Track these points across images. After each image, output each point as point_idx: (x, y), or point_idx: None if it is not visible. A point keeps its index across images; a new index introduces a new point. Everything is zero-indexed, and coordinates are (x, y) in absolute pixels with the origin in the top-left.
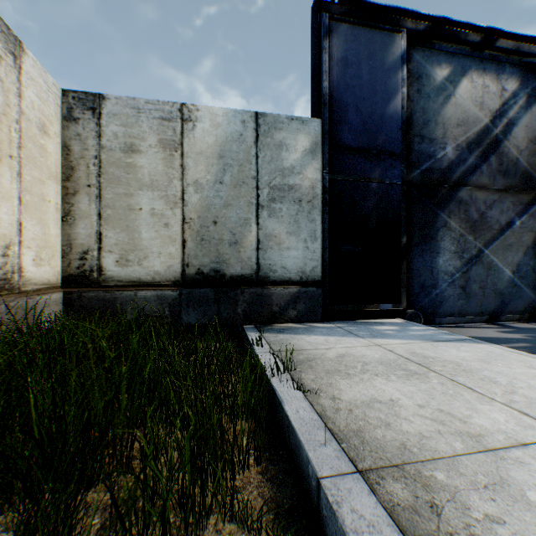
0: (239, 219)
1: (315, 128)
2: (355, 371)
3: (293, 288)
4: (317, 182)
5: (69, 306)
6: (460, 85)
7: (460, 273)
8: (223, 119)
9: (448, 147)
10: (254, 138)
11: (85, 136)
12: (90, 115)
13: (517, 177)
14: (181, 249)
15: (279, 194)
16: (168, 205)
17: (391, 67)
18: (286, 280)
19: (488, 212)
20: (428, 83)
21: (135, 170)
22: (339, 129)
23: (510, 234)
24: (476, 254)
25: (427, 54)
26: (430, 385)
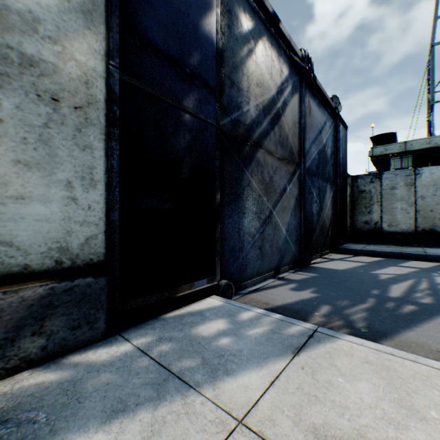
0: None
1: None
2: None
3: (35, 288)
4: (97, 76)
5: None
6: (259, 46)
7: (259, 234)
8: None
9: (251, 104)
10: None
11: None
12: None
13: (288, 151)
14: None
15: None
16: None
17: None
18: (15, 273)
19: (274, 176)
20: (237, 24)
21: None
22: (138, 5)
23: (285, 198)
24: (269, 215)
25: None
26: None
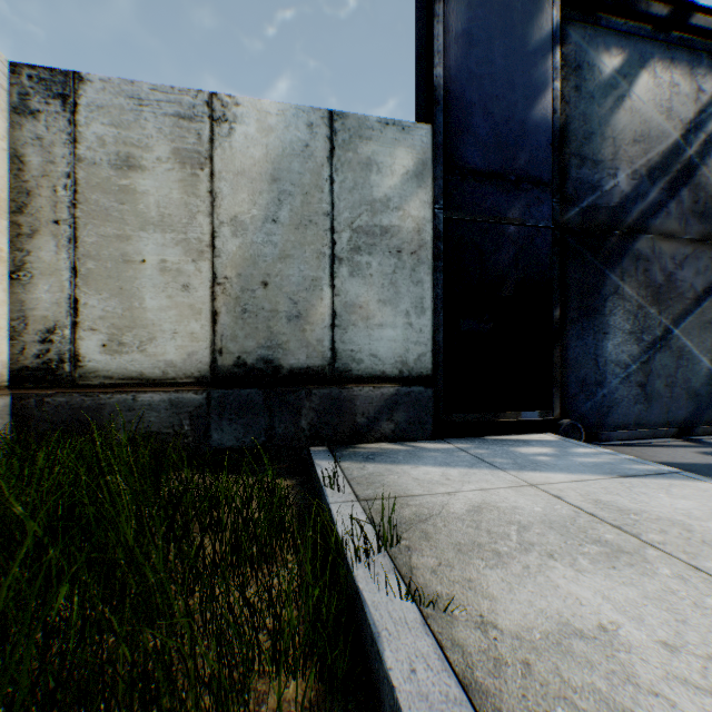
0: (303, 279)
1: (422, 139)
2: (509, 546)
3: (388, 388)
4: (426, 222)
5: (21, 418)
6: (637, 81)
7: (638, 364)
8: (277, 120)
9: (620, 174)
10: (327, 152)
11: (51, 141)
12: (58, 107)
13: None
14: (210, 327)
15: (366, 241)
16: (189, 255)
17: (537, 49)
18: (378, 376)
19: (678, 272)
20: (591, 76)
21: (134, 198)
22: (459, 141)
23: (709, 305)
24: (661, 335)
25: (590, 34)
26: (660, 583)
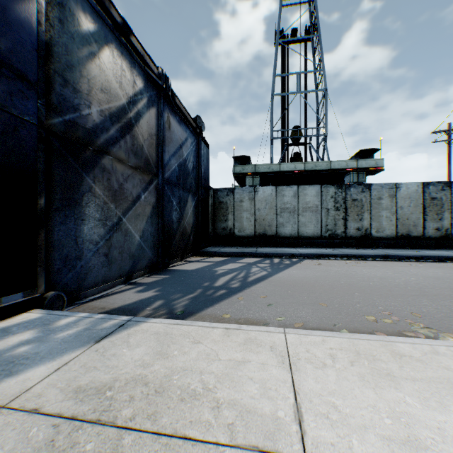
0: None
1: None
2: None
3: None
4: None
5: None
6: (104, 51)
7: (105, 241)
8: None
9: (94, 108)
10: None
11: None
12: None
13: (143, 161)
14: None
15: None
16: None
17: None
18: None
19: (126, 184)
20: (73, 22)
21: None
22: None
23: (139, 205)
24: (117, 221)
25: None
26: None
